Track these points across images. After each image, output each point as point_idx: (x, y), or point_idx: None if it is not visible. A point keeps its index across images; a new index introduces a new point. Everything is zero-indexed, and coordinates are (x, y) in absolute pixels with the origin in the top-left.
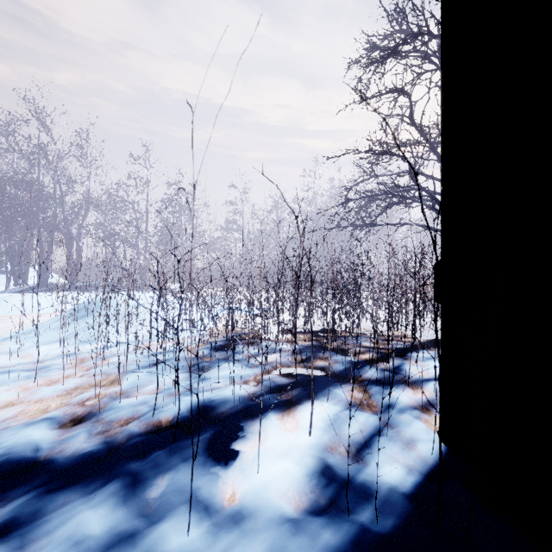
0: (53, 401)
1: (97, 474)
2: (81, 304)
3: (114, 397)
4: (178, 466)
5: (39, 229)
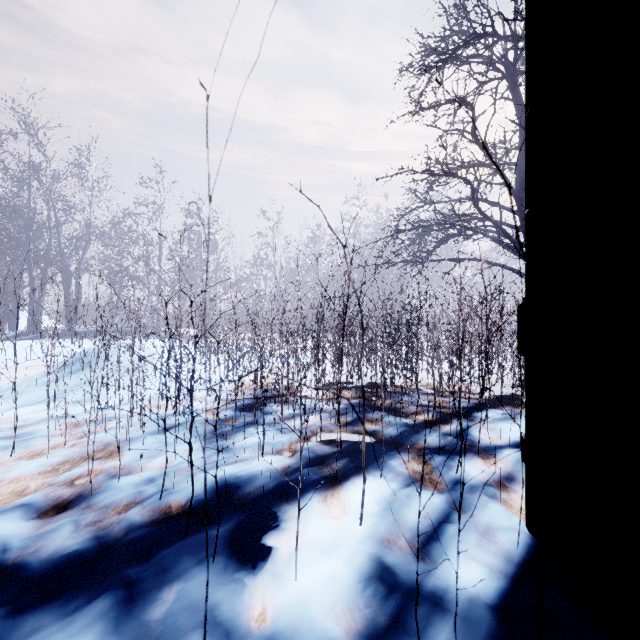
0: (32, 480)
1: (81, 586)
2: (77, 355)
3: (112, 473)
4: (191, 571)
5: (29, 264)
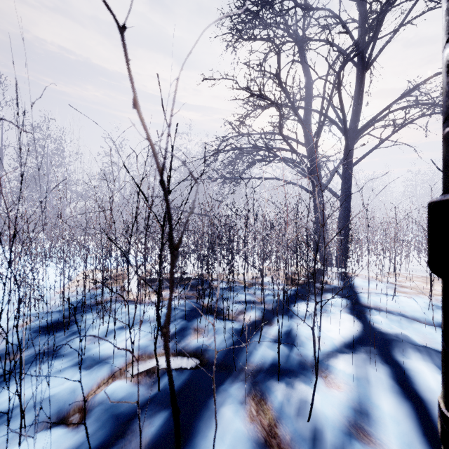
0: None
1: None
2: None
3: None
4: None
5: None
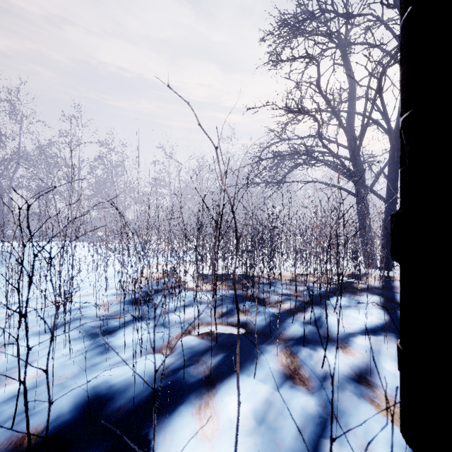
0: None
1: None
2: None
3: None
4: None
5: None
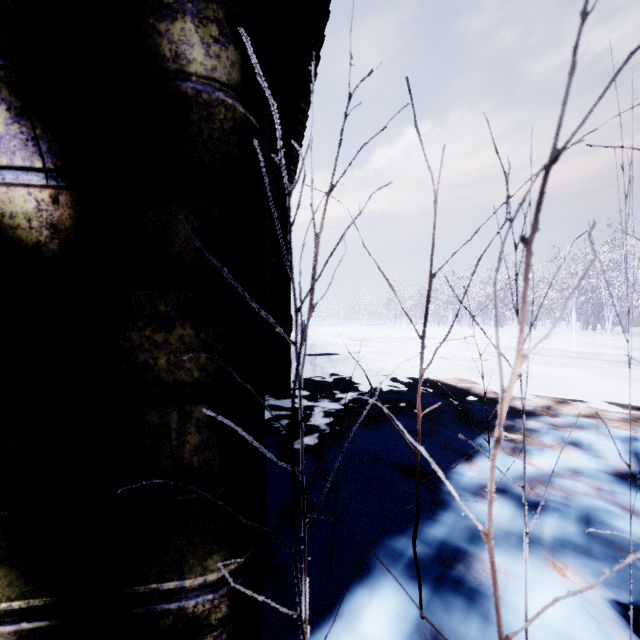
0: None
1: None
2: None
3: None
4: None
5: None
